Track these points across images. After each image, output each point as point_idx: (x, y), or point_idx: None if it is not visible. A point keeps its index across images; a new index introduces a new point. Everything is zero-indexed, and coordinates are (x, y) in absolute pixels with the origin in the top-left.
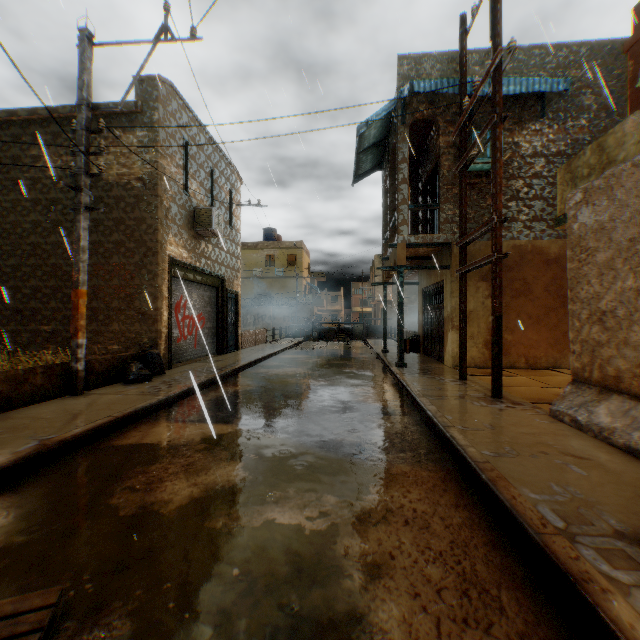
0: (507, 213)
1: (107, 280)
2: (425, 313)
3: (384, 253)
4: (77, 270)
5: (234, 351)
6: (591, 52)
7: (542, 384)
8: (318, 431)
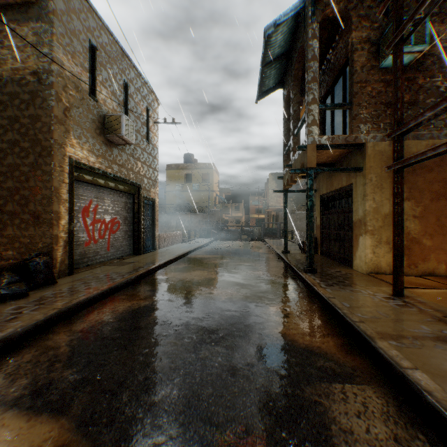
0: None
1: (2, 182)
2: (323, 217)
3: (284, 163)
4: None
5: (151, 251)
6: None
7: None
8: None
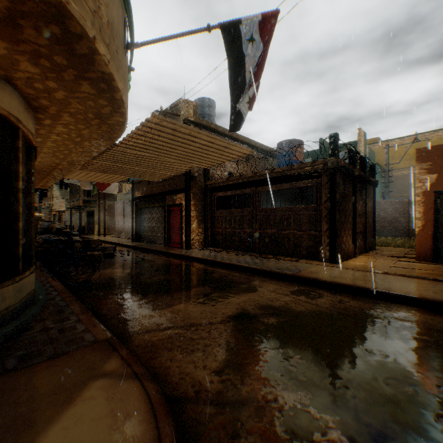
0: (112, 194)
1: None
2: (88, 219)
3: (71, 197)
4: None
5: None
6: None
7: None
8: None
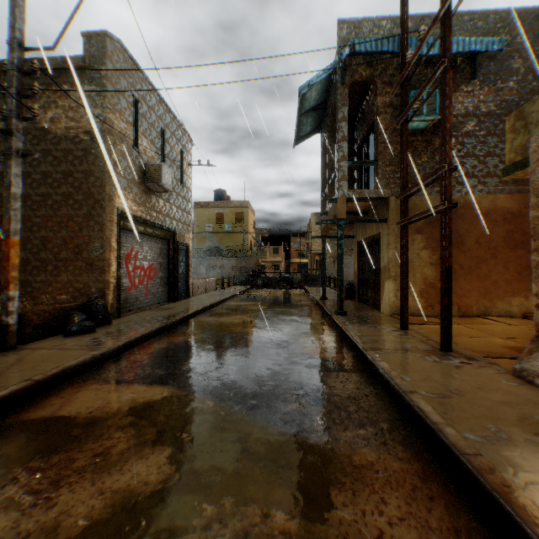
0: None
1: (56, 231)
2: (360, 264)
3: (322, 209)
4: (8, 218)
5: (185, 299)
6: (519, 18)
7: (483, 334)
8: (263, 395)
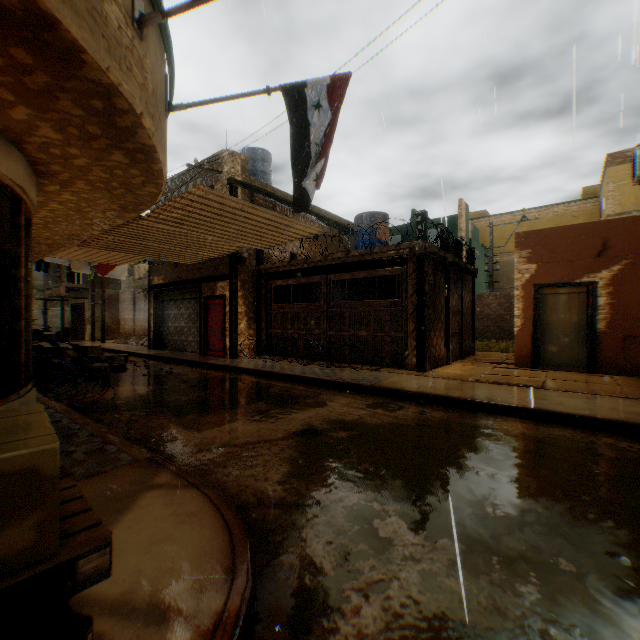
0: (115, 279)
1: None
2: (75, 317)
3: (47, 282)
4: None
5: None
6: None
7: None
8: None
